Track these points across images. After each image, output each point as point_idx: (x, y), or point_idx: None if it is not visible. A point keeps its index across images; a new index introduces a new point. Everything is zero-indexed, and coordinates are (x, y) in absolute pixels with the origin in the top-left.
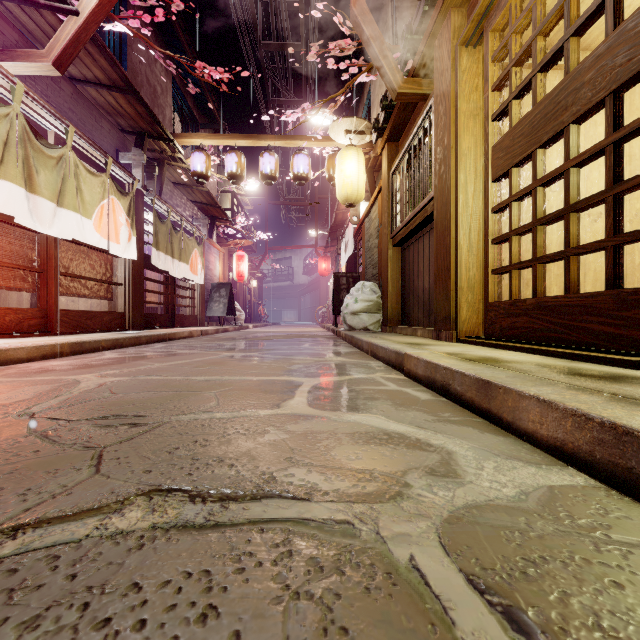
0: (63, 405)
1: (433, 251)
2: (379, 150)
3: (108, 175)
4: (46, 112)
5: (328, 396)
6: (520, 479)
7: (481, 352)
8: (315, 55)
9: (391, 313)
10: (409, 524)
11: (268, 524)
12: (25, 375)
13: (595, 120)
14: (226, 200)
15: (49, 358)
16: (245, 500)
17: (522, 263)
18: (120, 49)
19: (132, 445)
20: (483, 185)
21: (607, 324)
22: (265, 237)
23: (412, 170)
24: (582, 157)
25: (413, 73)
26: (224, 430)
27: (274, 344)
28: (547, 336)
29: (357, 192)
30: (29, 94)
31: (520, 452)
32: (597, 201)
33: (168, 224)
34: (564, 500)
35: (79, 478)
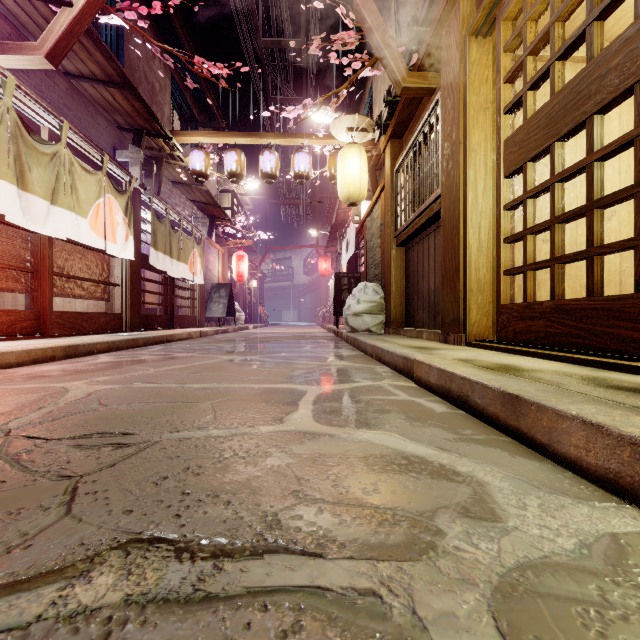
0: (44, 419)
1: (439, 251)
2: (382, 147)
3: (104, 173)
4: (39, 107)
5: (335, 408)
6: (574, 523)
7: (496, 358)
8: (317, 49)
9: (394, 314)
10: (452, 596)
11: (272, 596)
12: (11, 382)
13: (609, 114)
14: (226, 200)
15: (40, 362)
16: (243, 556)
17: (538, 263)
18: (117, 45)
19: (114, 473)
20: (493, 182)
21: (638, 330)
22: (265, 237)
23: (417, 167)
24: (608, 149)
25: (419, 67)
26: (220, 452)
27: (275, 346)
28: (567, 341)
29: (359, 191)
30: (21, 88)
31: (563, 483)
32: (625, 196)
33: (167, 223)
34: (637, 556)
35: (45, 522)
